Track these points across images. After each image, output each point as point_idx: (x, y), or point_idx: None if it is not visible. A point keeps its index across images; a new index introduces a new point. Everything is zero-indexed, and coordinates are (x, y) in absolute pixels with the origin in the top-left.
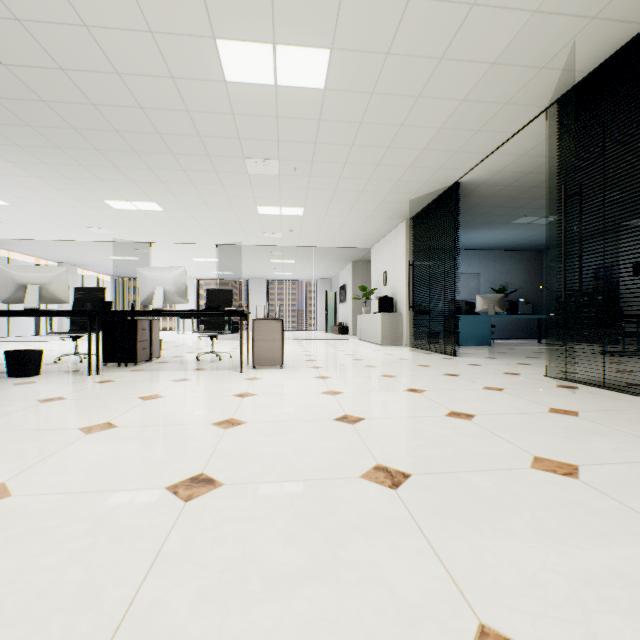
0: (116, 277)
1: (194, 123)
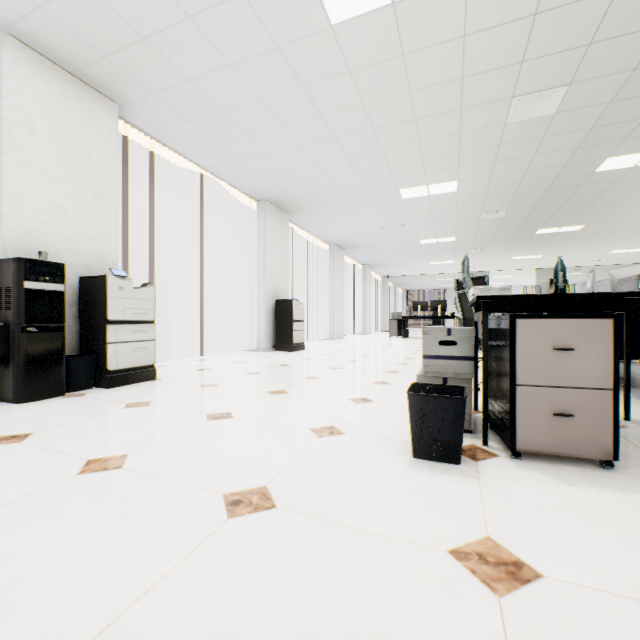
0: (404, 290)
1: (637, 231)
